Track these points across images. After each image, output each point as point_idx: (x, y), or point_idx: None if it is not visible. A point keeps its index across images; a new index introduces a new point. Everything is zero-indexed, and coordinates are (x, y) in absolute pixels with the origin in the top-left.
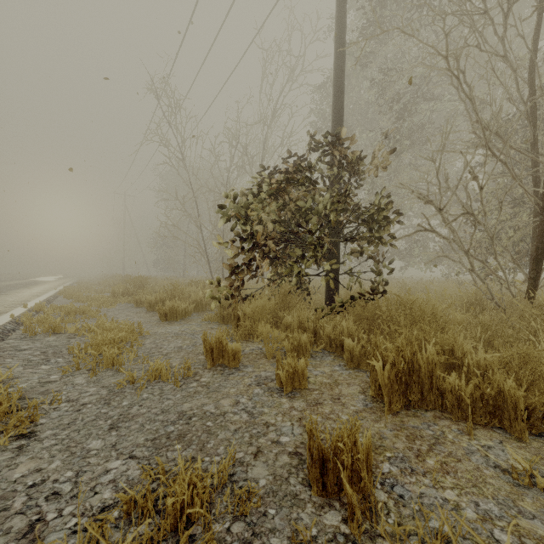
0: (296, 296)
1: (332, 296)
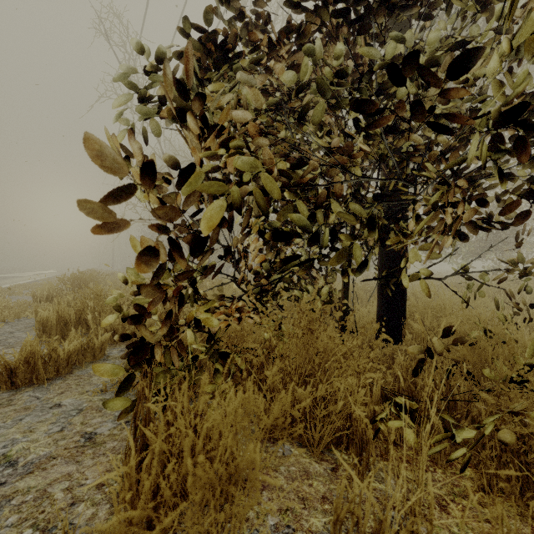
0: (344, 335)
1: (395, 315)
